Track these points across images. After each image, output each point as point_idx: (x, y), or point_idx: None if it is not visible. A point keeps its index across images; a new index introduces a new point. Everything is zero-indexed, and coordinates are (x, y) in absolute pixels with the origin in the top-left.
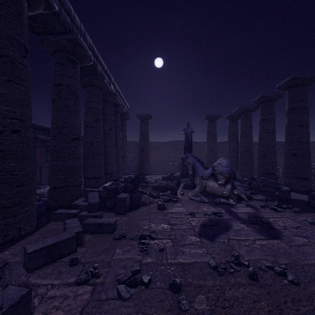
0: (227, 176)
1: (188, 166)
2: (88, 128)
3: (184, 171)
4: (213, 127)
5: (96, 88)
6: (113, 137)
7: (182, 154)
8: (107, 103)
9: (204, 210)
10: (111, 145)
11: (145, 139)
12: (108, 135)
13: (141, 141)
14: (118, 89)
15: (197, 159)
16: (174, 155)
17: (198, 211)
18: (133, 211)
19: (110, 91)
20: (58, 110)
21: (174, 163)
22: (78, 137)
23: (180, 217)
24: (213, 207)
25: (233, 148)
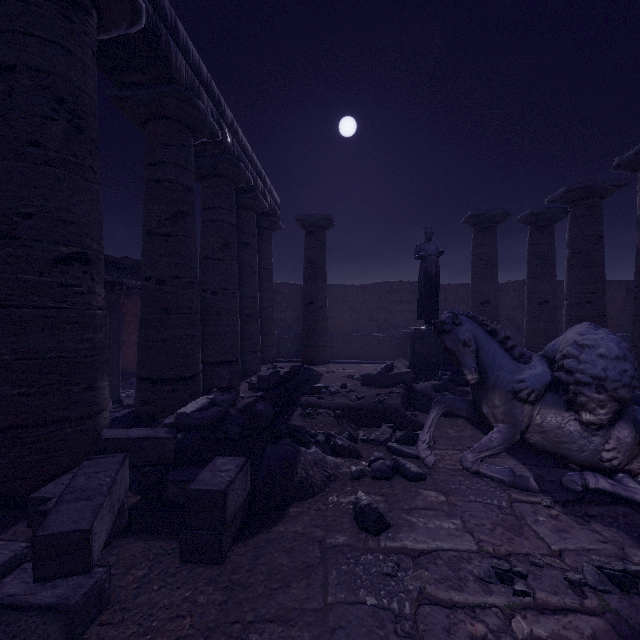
0: (625, 396)
1: (461, 352)
2: (153, 239)
3: (420, 357)
4: (490, 243)
5: (176, 125)
6: (234, 268)
7: (403, 312)
8: (217, 179)
9: (550, 547)
10: (228, 289)
11: (317, 275)
12: (218, 262)
13: (308, 281)
14: (247, 147)
15: (485, 327)
16: (386, 315)
17: (527, 554)
18: (257, 535)
19: (221, 143)
20: (3, 156)
21: (385, 334)
22: (83, 254)
23: (467, 607)
24: (576, 521)
25: (542, 297)
